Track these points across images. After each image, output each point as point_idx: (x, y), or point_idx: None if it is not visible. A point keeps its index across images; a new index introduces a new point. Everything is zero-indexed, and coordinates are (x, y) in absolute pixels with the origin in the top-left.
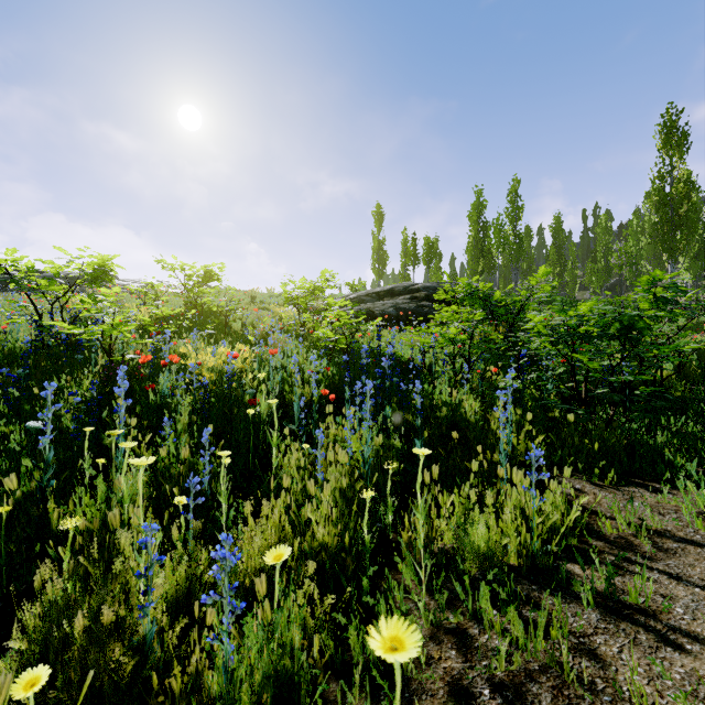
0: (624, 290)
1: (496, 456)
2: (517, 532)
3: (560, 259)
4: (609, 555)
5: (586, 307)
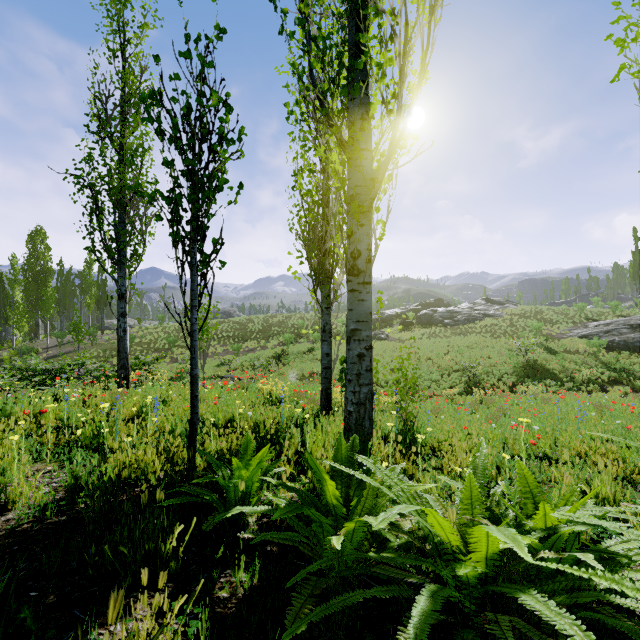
0: None
1: None
2: None
3: None
4: None
5: None
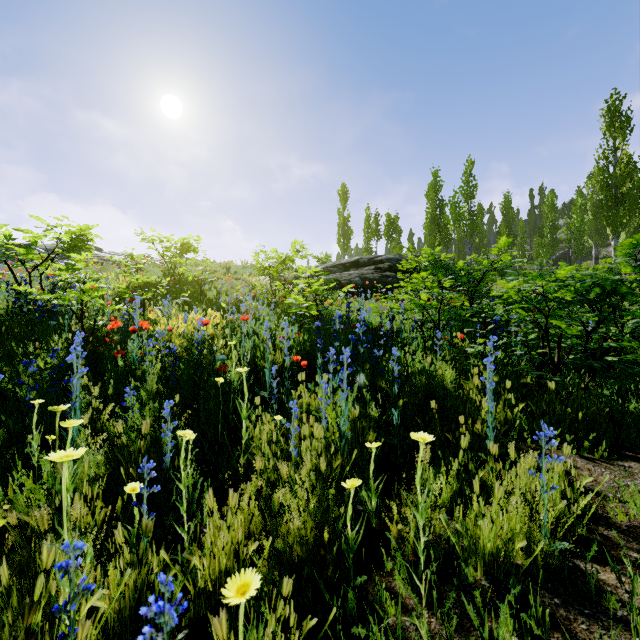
0: (572, 261)
1: (477, 427)
2: (527, 527)
3: (509, 234)
4: (629, 551)
5: (565, 272)
